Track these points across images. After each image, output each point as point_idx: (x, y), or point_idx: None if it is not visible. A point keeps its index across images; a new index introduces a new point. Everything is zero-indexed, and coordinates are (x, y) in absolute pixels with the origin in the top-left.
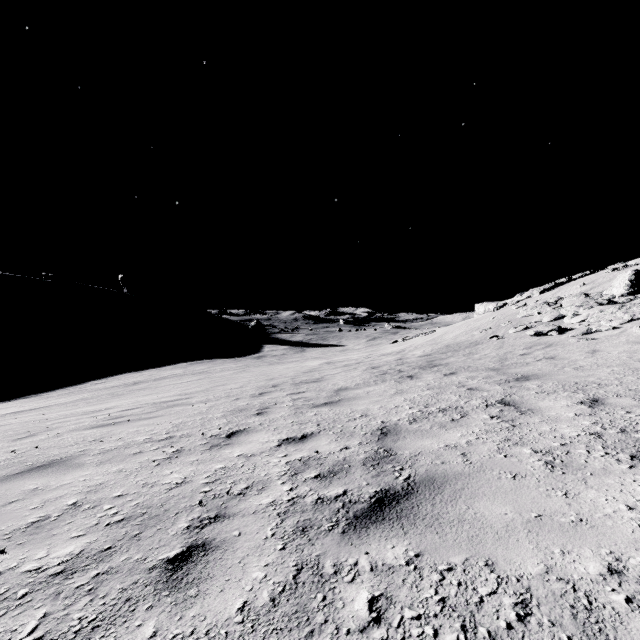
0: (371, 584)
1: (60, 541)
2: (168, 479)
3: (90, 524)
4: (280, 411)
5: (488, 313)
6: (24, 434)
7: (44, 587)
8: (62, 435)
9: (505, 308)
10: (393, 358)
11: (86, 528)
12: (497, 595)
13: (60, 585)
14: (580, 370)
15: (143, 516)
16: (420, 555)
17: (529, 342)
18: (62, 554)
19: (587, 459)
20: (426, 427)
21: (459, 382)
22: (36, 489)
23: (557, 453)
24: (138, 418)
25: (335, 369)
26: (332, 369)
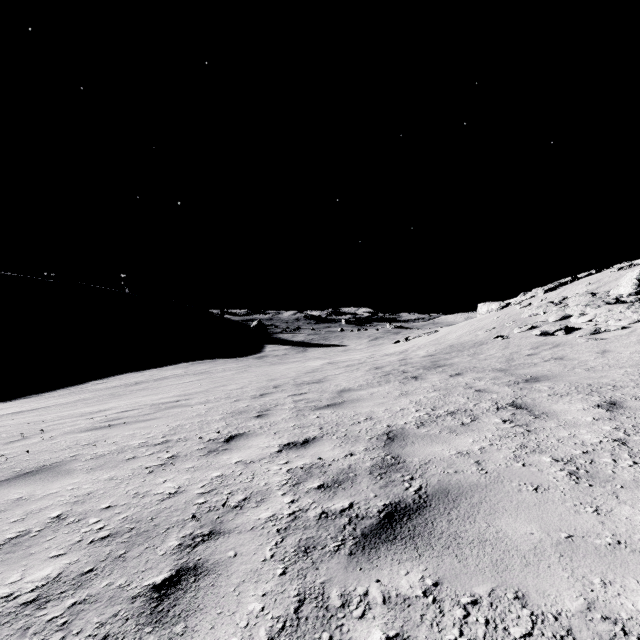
0: (384, 621)
1: (37, 561)
2: (161, 488)
3: (72, 541)
4: (281, 413)
5: (491, 313)
6: (17, 437)
7: (12, 619)
8: (55, 438)
9: (509, 308)
10: (396, 358)
11: (68, 546)
12: (533, 638)
13: (30, 617)
14: (592, 371)
15: (131, 532)
16: (439, 584)
17: (535, 342)
18: (38, 577)
19: (614, 469)
20: (435, 432)
21: (466, 383)
22: (20, 499)
23: (580, 462)
24: (135, 420)
25: (337, 369)
26: (334, 369)
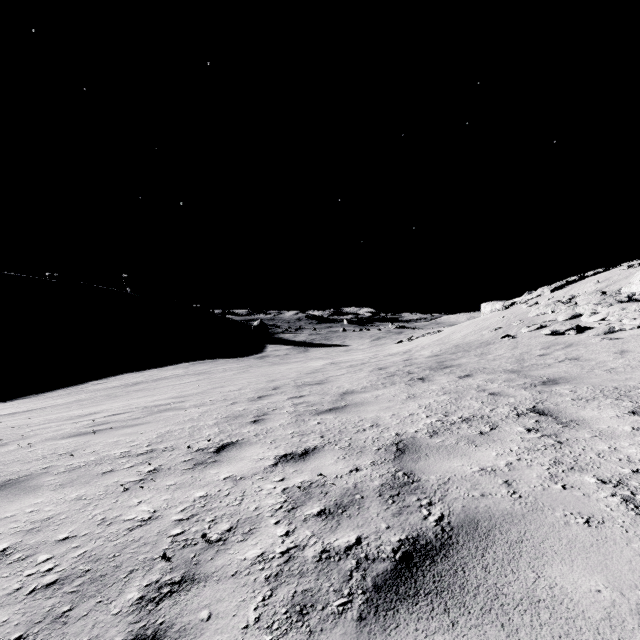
0: None
1: None
2: (133, 513)
3: (9, 589)
4: (279, 418)
5: (496, 312)
6: None
7: None
8: (34, 445)
9: (514, 307)
10: (400, 358)
11: (1, 597)
12: None
13: None
14: (614, 373)
15: (84, 576)
16: None
17: (546, 342)
18: None
19: None
20: (451, 442)
21: (478, 386)
22: None
23: (633, 484)
24: (123, 425)
25: (339, 370)
26: (336, 370)
